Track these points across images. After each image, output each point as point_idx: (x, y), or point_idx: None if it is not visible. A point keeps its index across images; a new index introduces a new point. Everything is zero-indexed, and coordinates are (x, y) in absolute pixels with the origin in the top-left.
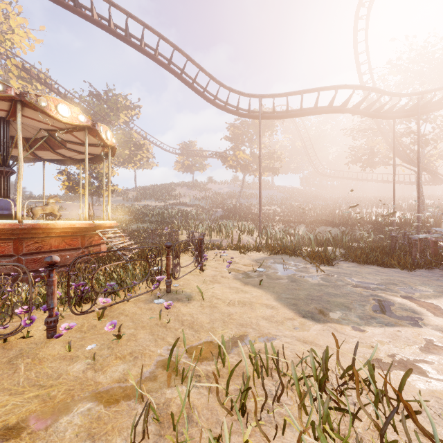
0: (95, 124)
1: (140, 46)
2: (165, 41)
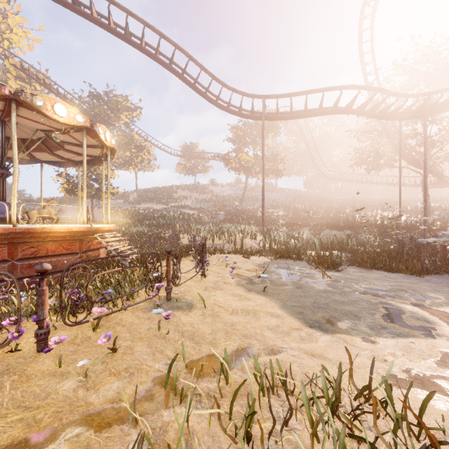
0: (93, 125)
1: (141, 45)
2: (166, 40)
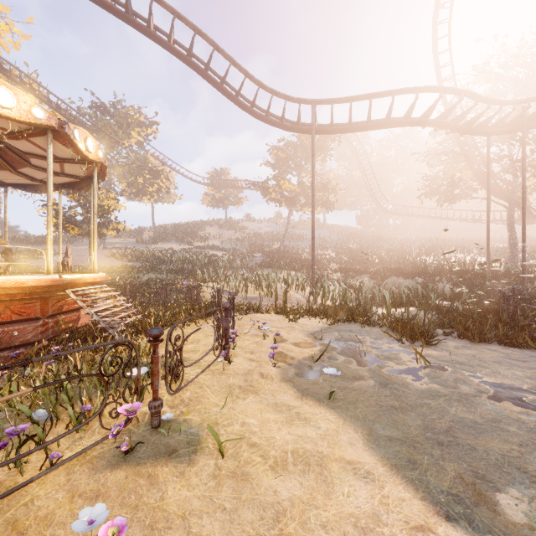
0: (63, 125)
1: (148, 28)
2: (183, 21)
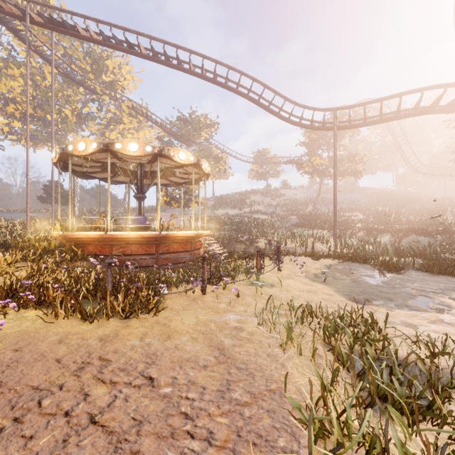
0: (199, 161)
1: (225, 84)
2: (246, 76)
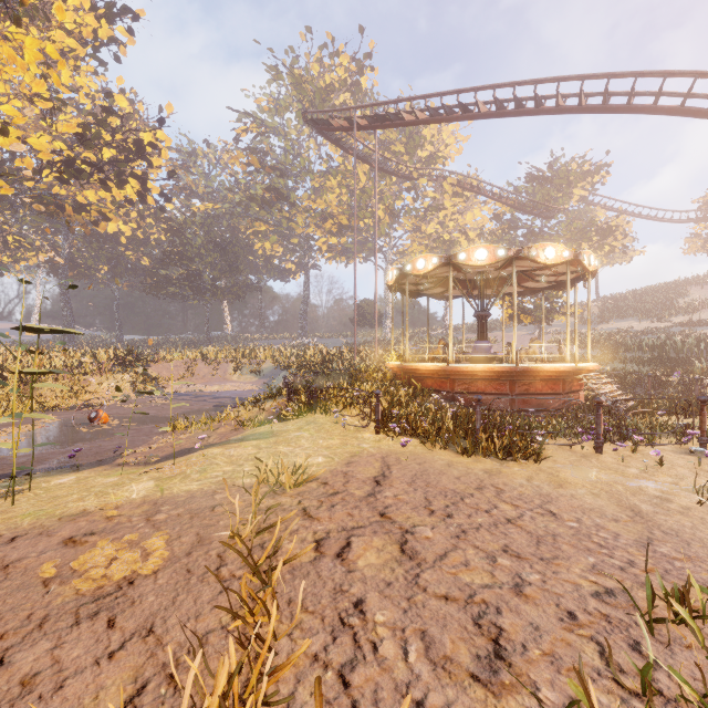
0: (577, 255)
1: (627, 105)
2: (676, 76)
